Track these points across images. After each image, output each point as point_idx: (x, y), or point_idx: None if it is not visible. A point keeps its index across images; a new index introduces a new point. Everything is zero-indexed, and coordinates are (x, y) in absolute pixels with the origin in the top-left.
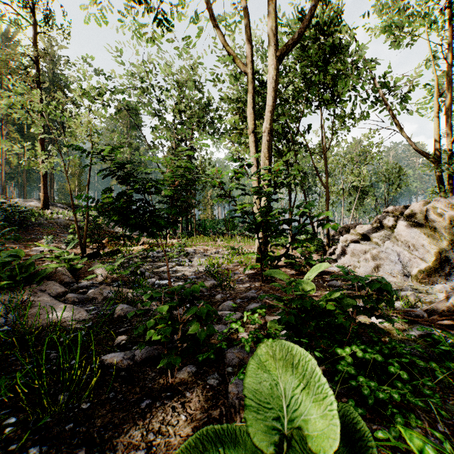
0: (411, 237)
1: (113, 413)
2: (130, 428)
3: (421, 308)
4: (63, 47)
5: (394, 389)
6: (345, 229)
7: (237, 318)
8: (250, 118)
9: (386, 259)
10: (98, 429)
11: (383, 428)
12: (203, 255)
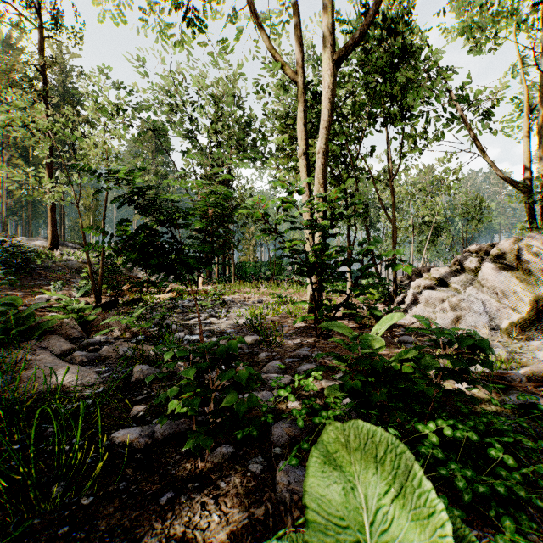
0: (500, 282)
1: (122, 512)
2: (144, 533)
3: (516, 370)
4: (76, 56)
5: (497, 480)
6: (416, 273)
7: (286, 383)
8: (300, 137)
9: (469, 310)
10: (101, 534)
11: (490, 538)
12: (243, 305)
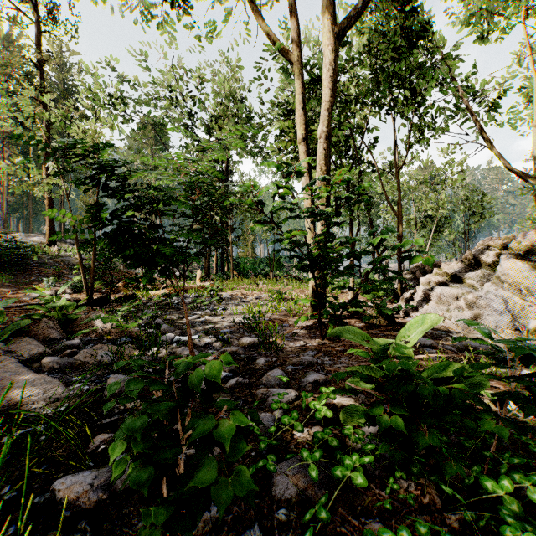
0: (523, 278)
1: None
2: None
3: None
4: (76, 54)
5: None
6: (420, 269)
7: (289, 400)
8: (301, 123)
9: (488, 308)
10: None
11: None
12: (241, 302)
